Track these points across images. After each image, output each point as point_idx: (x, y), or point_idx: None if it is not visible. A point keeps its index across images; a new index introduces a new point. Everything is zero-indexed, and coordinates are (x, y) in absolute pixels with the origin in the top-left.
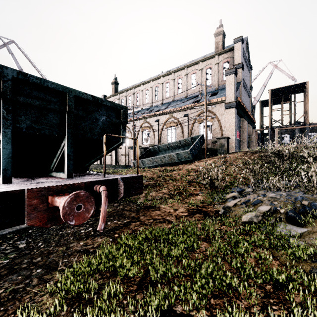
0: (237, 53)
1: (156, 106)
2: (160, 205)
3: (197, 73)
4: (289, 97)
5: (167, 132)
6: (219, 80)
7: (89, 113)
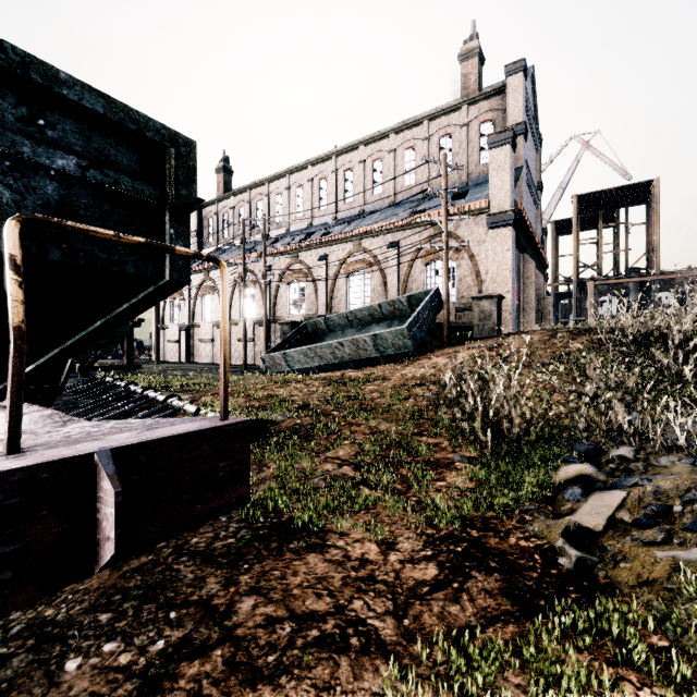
0: (513, 99)
1: (321, 224)
2: (326, 520)
3: (418, 146)
4: (615, 215)
5: (347, 286)
6: (471, 165)
7: None
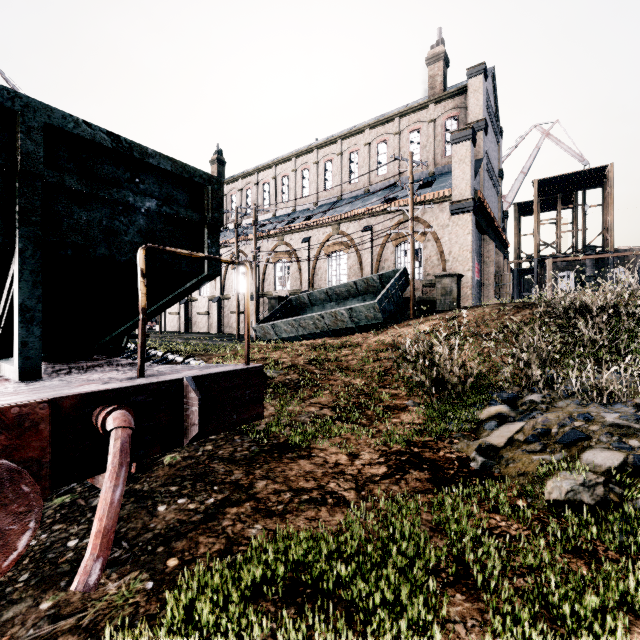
0: (475, 98)
1: (304, 209)
2: (311, 442)
3: (390, 140)
4: (573, 197)
5: (327, 265)
6: (437, 157)
7: (103, 184)
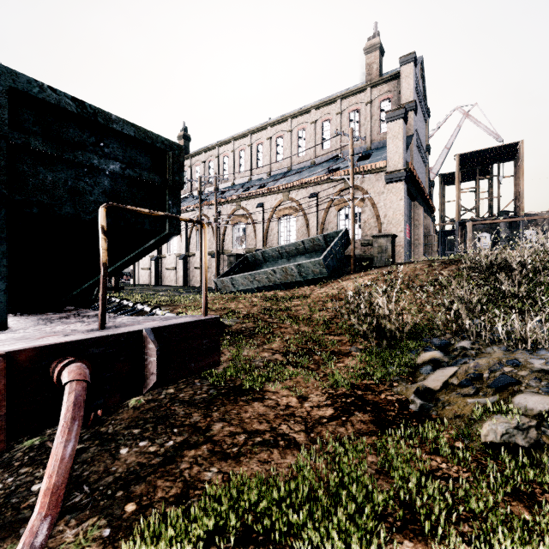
0: (406, 83)
1: (258, 179)
2: (264, 385)
3: (333, 119)
4: (489, 169)
5: (278, 227)
6: (373, 133)
7: (68, 147)
